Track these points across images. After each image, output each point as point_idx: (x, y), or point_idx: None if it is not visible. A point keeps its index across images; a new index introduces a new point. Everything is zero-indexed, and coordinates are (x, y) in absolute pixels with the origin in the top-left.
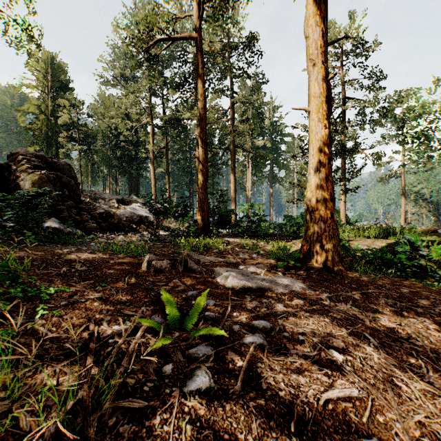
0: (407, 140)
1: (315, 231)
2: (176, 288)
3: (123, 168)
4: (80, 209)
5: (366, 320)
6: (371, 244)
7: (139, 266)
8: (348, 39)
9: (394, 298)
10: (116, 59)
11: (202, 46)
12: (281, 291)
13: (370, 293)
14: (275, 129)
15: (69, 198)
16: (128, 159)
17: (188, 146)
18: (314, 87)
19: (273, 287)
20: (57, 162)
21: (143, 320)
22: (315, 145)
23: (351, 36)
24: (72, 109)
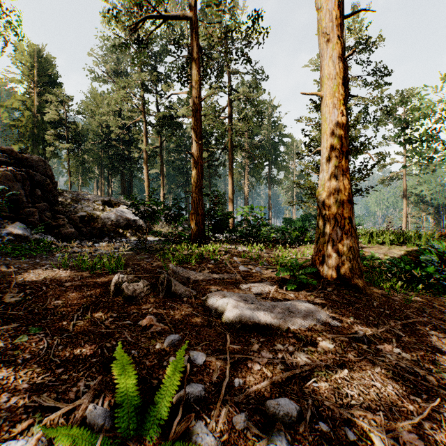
0: (410, 141)
1: (329, 238)
2: (150, 329)
3: (115, 168)
4: (57, 211)
5: (430, 380)
6: (387, 253)
7: (105, 290)
8: (351, 34)
9: (444, 331)
10: (107, 54)
11: (196, 26)
12: (299, 326)
13: (411, 322)
14: (274, 130)
15: (42, 199)
16: (120, 159)
17: (184, 146)
18: (328, 67)
19: (288, 321)
20: (29, 158)
21: (63, 428)
22: (329, 136)
23: (355, 30)
24: (60, 105)
